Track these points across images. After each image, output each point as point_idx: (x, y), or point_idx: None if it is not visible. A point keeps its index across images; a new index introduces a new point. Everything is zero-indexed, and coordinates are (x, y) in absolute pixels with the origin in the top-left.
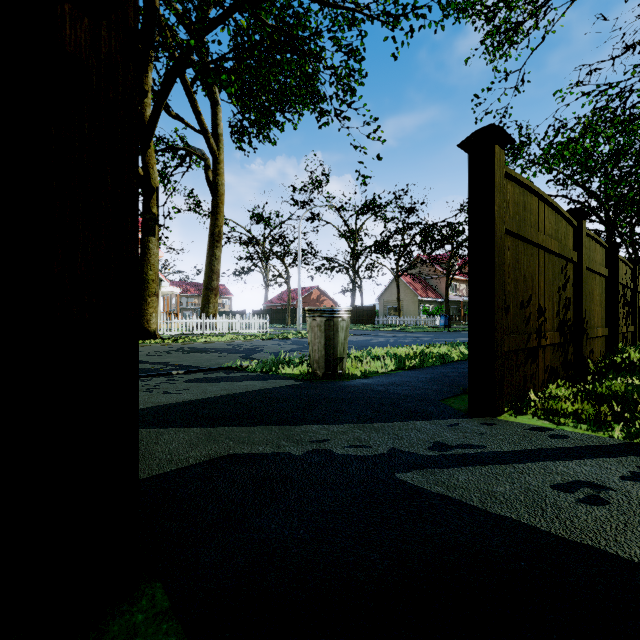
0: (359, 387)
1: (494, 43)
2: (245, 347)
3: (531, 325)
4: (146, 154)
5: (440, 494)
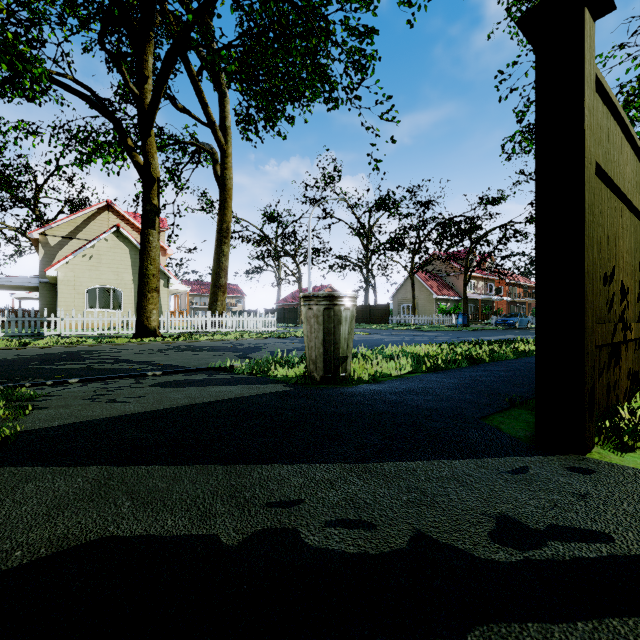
0: (365, 396)
1: (521, 10)
2: (246, 345)
3: (614, 310)
4: (146, 143)
5: None
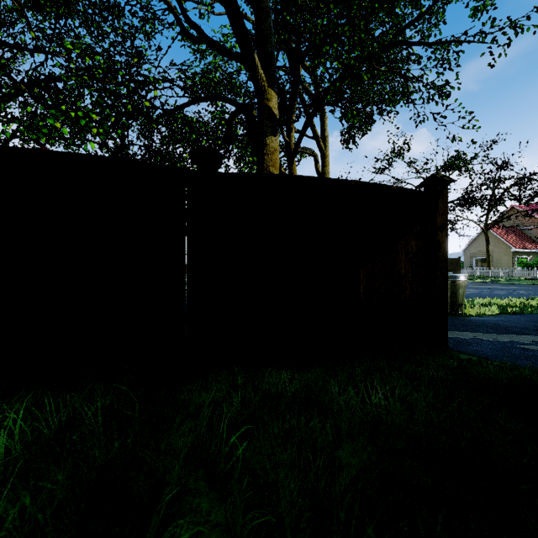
0: (478, 321)
1: None
2: None
3: None
4: (291, 168)
5: (535, 349)
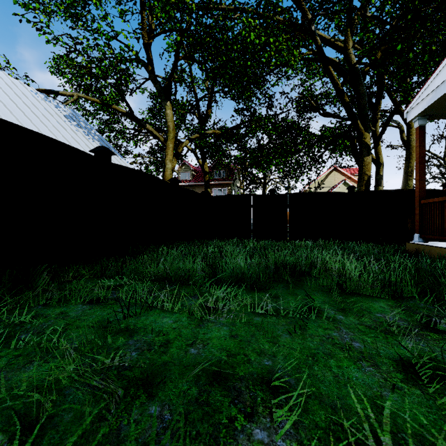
0: None
1: None
2: None
3: None
4: (377, 149)
5: None
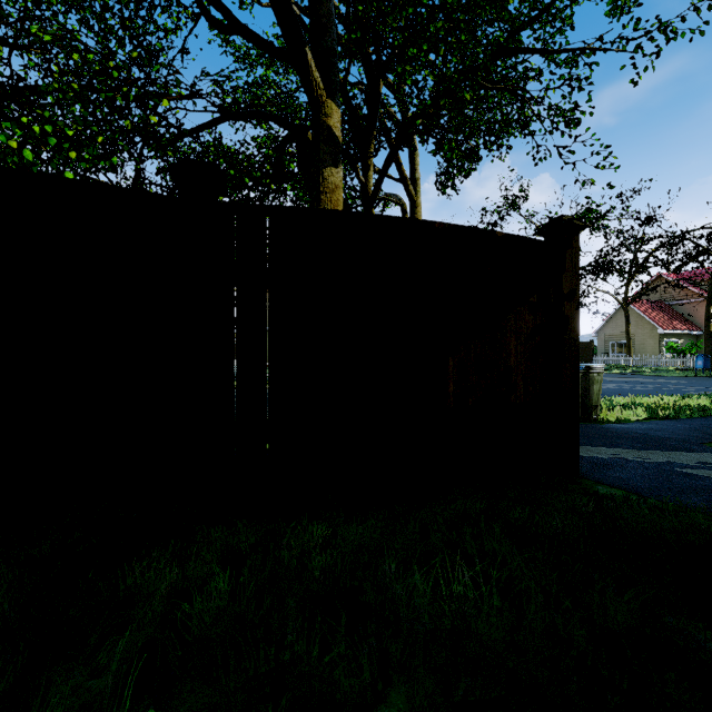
0: (619, 429)
1: None
2: None
3: None
4: None
5: (705, 476)
